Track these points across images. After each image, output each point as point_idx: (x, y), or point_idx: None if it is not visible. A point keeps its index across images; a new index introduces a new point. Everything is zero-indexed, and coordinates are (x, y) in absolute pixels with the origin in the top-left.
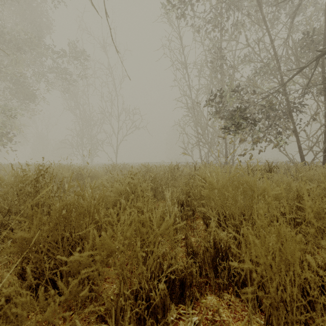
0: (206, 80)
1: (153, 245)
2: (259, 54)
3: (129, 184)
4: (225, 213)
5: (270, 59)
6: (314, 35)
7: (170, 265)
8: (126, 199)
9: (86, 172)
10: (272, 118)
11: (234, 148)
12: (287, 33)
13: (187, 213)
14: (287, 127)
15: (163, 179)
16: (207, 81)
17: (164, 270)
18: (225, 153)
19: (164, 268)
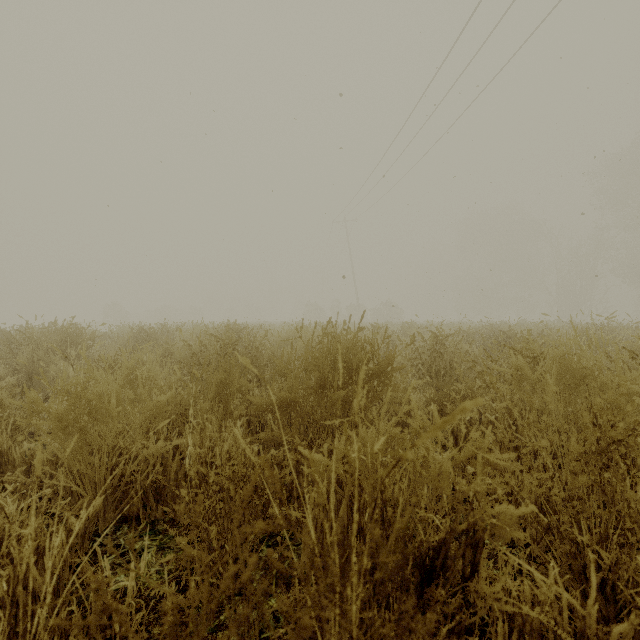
0: None
1: None
2: None
3: None
4: None
5: None
6: None
7: None
8: None
9: None
10: None
11: None
12: None
13: None
14: None
15: None
16: None
17: None
18: None
19: None
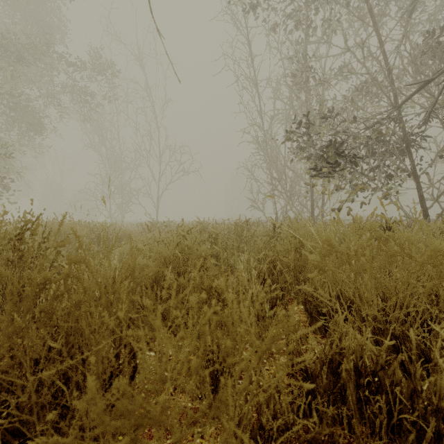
0: (284, 103)
1: (247, 381)
2: (363, 62)
3: (179, 246)
4: (341, 295)
5: (376, 72)
6: (442, 36)
7: (277, 413)
8: (174, 271)
9: (112, 232)
10: (380, 156)
11: (323, 200)
12: (402, 34)
13: (276, 294)
14: (402, 168)
15: (230, 240)
16: (285, 105)
17: (266, 428)
18: (311, 206)
19: (264, 419)
